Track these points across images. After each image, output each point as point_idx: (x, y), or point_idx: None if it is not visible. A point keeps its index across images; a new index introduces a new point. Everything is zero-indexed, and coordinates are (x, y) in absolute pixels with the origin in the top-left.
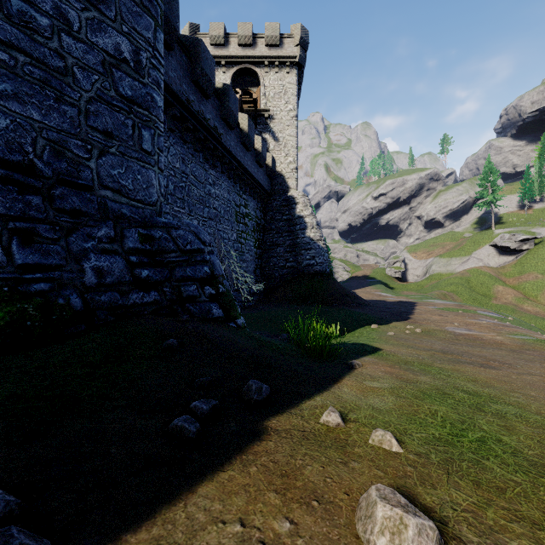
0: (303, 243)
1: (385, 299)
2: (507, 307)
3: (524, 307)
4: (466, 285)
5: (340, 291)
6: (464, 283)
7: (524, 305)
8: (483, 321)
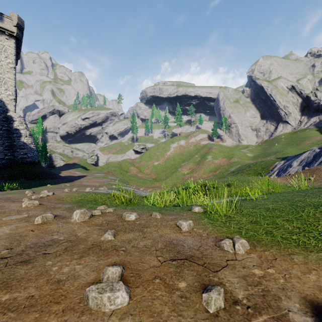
0: (19, 145)
1: (75, 175)
2: (132, 175)
3: (138, 175)
4: (120, 167)
5: (43, 172)
6: (119, 166)
7: (138, 174)
8: (102, 180)
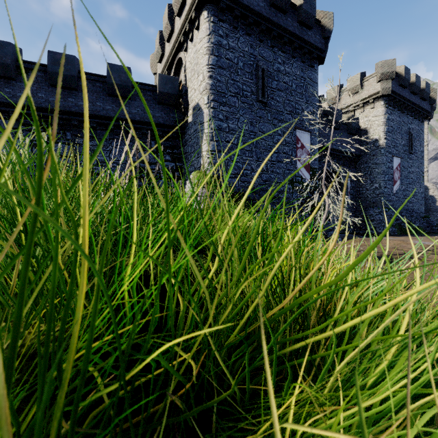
0: (434, 209)
1: None
2: None
3: None
4: None
5: None
6: None
7: None
8: None
